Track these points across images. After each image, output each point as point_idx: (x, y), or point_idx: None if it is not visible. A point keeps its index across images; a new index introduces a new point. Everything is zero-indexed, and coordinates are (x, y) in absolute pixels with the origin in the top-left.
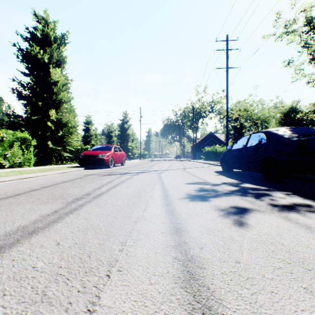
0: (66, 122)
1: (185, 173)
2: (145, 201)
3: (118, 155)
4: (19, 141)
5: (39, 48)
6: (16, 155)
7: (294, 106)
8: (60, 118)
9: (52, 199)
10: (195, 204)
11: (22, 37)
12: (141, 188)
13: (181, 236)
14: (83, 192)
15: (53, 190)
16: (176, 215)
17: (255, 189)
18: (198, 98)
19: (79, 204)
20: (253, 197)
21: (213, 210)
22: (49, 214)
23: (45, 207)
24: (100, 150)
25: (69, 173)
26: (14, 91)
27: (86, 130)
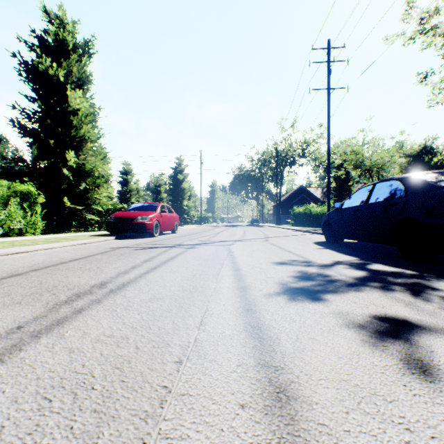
0: (91, 170)
1: (269, 246)
2: (204, 300)
3: (167, 218)
4: (19, 197)
5: (52, 61)
6: (14, 218)
7: (429, 144)
8: (83, 164)
9: (32, 294)
10: (301, 310)
11: (26, 44)
12: (197, 272)
13: (295, 423)
14: (96, 279)
15: (46, 275)
16: (270, 341)
17: (398, 275)
18: (283, 137)
19: (77, 307)
20: (406, 293)
21: (344, 327)
22: (1, 335)
23: (5, 315)
24: (139, 211)
25: (90, 245)
26: (14, 123)
27: (123, 182)
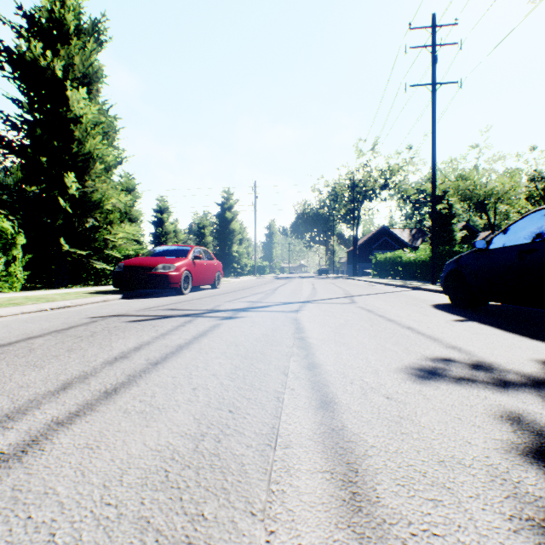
0: (100, 200)
1: (365, 314)
2: None
3: (204, 267)
4: None
5: (46, 50)
6: None
7: None
8: (91, 193)
9: None
10: None
11: (12, 27)
12: (215, 416)
13: None
14: None
15: None
16: None
17: None
18: (360, 163)
19: None
20: None
21: None
22: None
23: None
24: (162, 256)
25: (69, 310)
26: None
27: (158, 223)
